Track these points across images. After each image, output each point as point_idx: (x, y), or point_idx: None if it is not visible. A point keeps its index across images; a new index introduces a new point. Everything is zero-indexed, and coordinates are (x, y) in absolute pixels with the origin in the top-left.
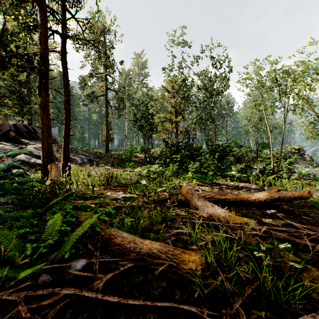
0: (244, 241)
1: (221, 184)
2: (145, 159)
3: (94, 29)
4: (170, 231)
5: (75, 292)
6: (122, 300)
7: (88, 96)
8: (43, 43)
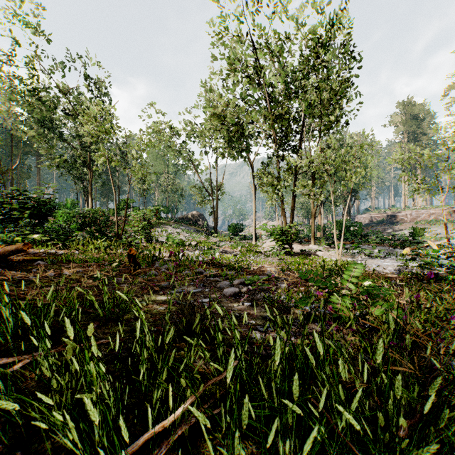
0: None
1: None
2: None
3: None
4: None
5: None
6: None
7: None
8: None
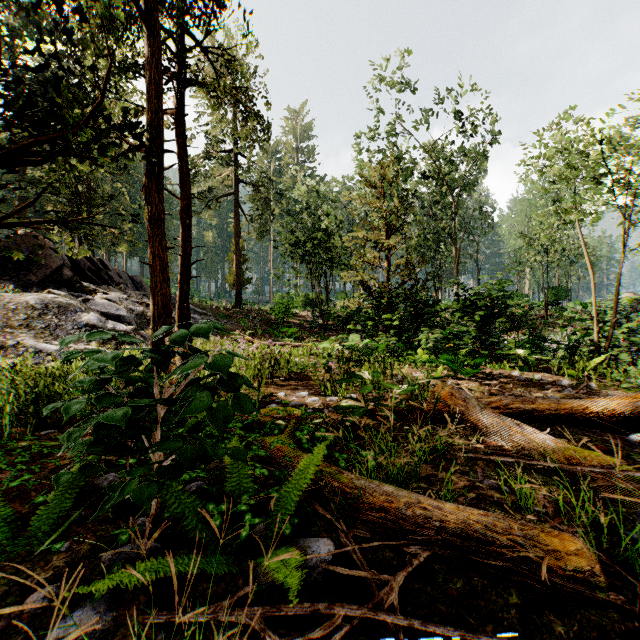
0: (624, 506)
1: (494, 376)
2: (315, 321)
3: (236, 65)
4: (455, 479)
5: (364, 614)
6: (466, 634)
7: (202, 197)
8: (153, 98)
